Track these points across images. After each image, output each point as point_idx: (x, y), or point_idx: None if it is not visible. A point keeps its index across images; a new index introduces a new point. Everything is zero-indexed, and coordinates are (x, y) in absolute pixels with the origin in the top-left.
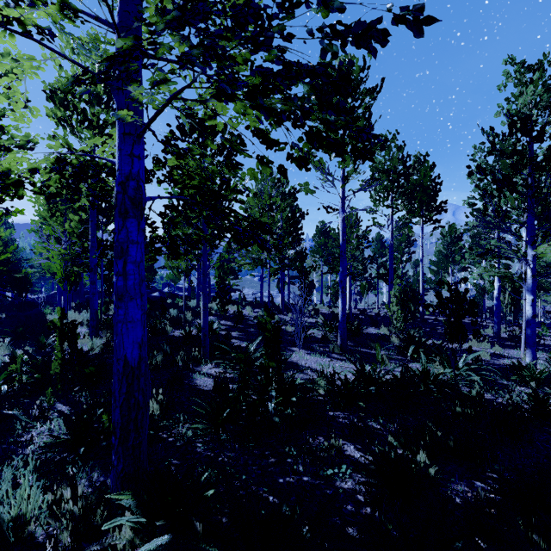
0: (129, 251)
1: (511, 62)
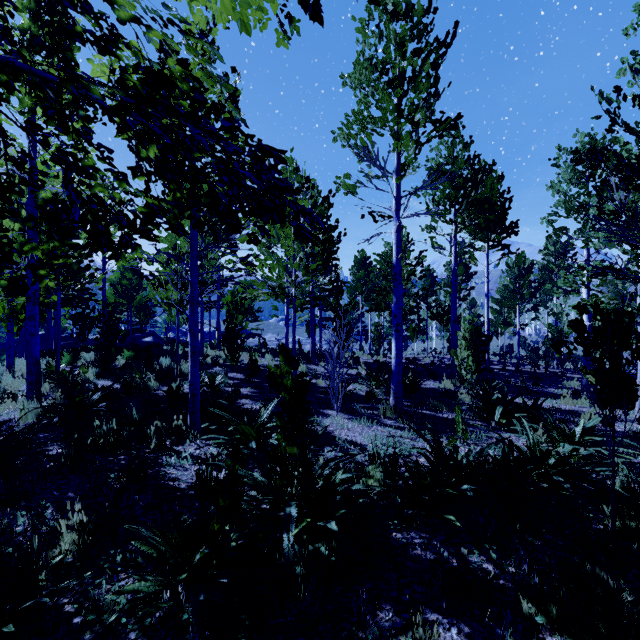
0: None
1: None
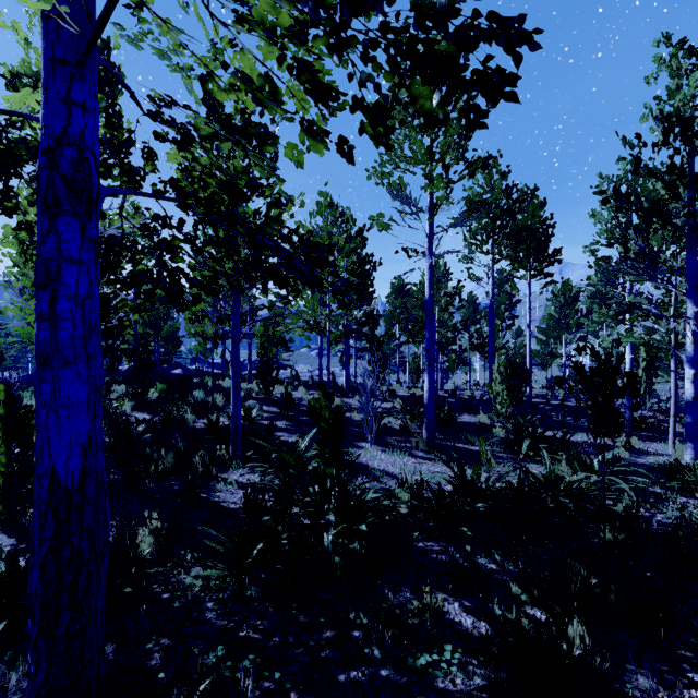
0: (62, 276)
1: (666, 42)
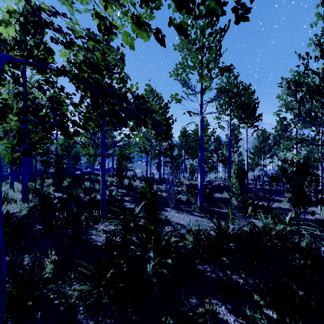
0: None
1: (322, 5)
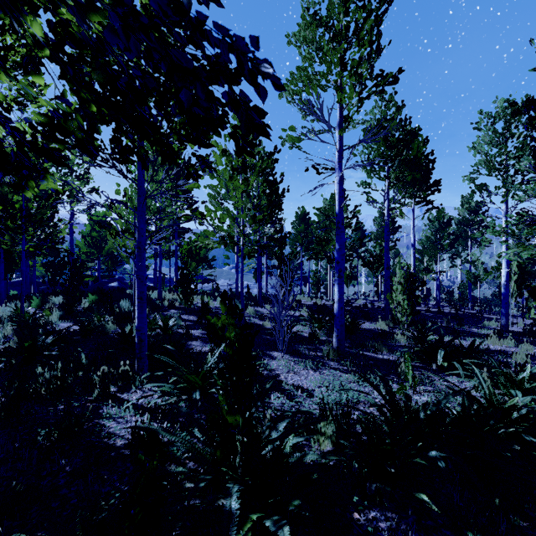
0: None
1: None
